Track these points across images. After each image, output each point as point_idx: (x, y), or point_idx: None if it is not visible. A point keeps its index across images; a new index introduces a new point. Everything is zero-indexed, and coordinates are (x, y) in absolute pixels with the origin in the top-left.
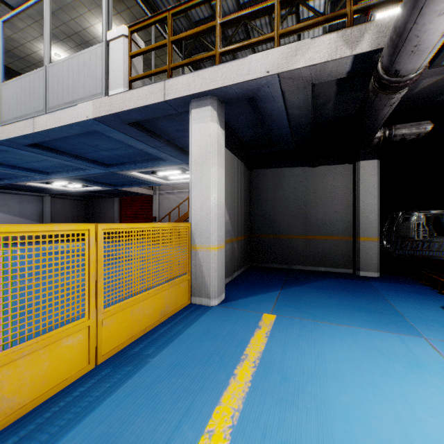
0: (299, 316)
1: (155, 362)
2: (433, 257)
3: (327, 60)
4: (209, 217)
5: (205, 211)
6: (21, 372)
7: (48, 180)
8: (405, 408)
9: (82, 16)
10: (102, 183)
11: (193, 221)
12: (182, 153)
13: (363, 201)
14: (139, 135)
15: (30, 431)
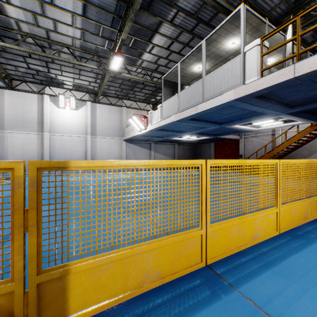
0: None
1: None
2: None
3: None
4: None
5: None
6: (259, 223)
7: (183, 135)
8: None
9: (219, 42)
10: (209, 134)
11: None
12: (286, 107)
13: None
14: (258, 102)
15: (272, 248)
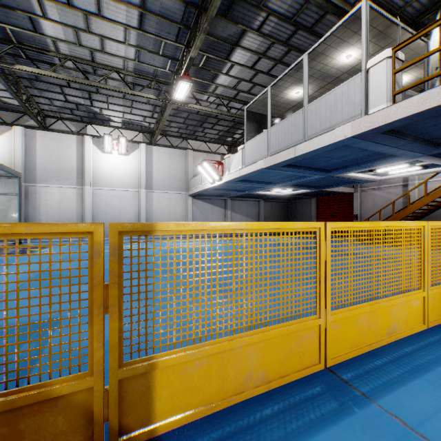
0: None
1: None
2: None
3: None
4: None
5: None
6: (398, 312)
7: (272, 188)
8: None
9: (328, 56)
10: (310, 186)
11: None
12: (428, 146)
13: None
14: (386, 139)
15: (418, 348)
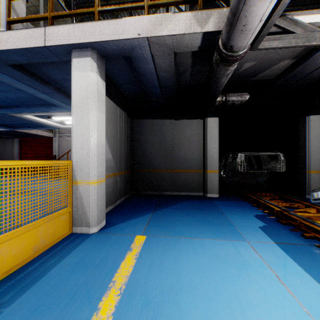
0: (164, 234)
1: (9, 311)
2: (249, 182)
3: (184, 33)
4: (89, 155)
5: (86, 150)
6: None
7: None
8: (239, 311)
9: None
10: None
11: (74, 159)
12: None
13: (209, 145)
14: (26, 79)
15: None
